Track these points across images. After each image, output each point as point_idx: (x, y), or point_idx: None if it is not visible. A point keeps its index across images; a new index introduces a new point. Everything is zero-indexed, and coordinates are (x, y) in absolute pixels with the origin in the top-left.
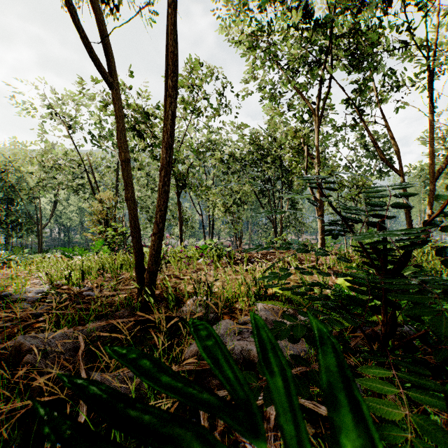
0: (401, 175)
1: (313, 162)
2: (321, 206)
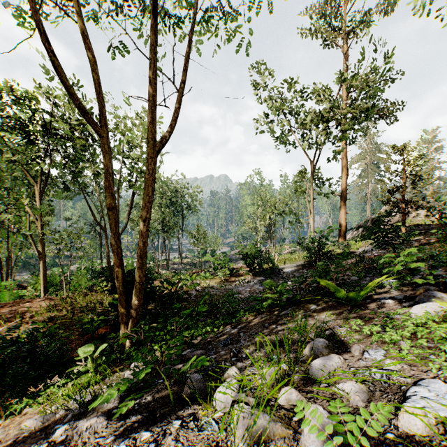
0: (104, 231)
1: (38, 222)
2: (44, 256)
